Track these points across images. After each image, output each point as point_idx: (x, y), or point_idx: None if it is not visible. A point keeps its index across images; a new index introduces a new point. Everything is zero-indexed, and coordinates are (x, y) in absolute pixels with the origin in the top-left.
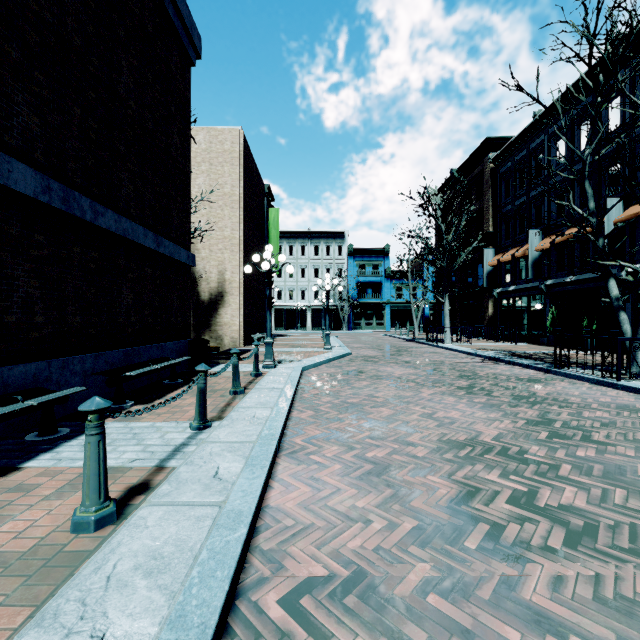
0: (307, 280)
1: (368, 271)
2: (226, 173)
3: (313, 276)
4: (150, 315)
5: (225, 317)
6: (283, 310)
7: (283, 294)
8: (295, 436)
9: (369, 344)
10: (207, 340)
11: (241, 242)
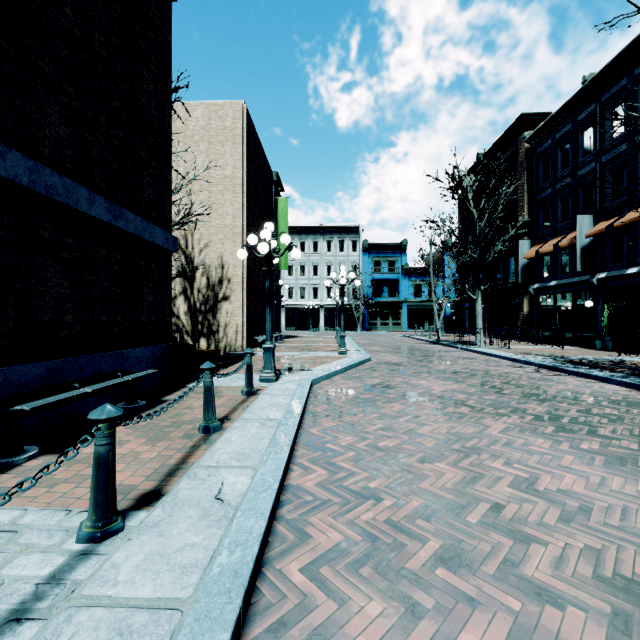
0: (319, 278)
1: (384, 268)
2: (227, 153)
3: (326, 274)
4: (103, 312)
5: (226, 316)
6: (294, 309)
7: (294, 293)
8: (289, 551)
9: (389, 347)
10: (190, 345)
11: (244, 231)
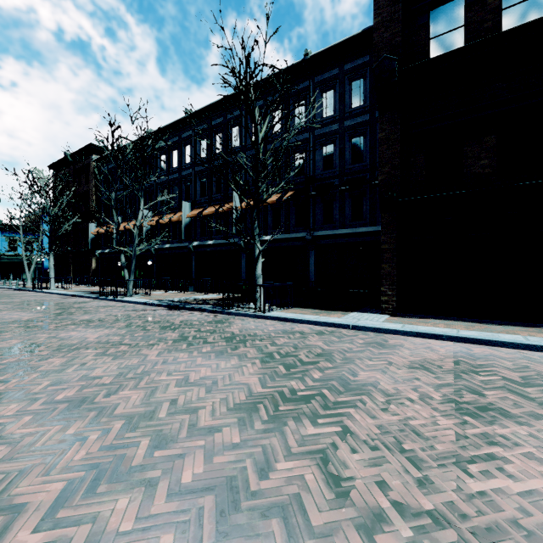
0: None
1: None
2: None
3: None
4: None
5: None
6: None
7: None
8: None
9: None
10: None
11: None
